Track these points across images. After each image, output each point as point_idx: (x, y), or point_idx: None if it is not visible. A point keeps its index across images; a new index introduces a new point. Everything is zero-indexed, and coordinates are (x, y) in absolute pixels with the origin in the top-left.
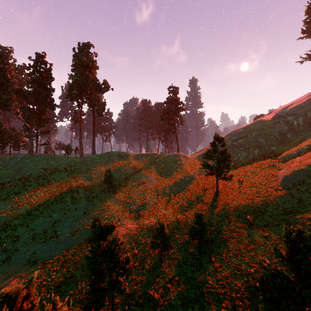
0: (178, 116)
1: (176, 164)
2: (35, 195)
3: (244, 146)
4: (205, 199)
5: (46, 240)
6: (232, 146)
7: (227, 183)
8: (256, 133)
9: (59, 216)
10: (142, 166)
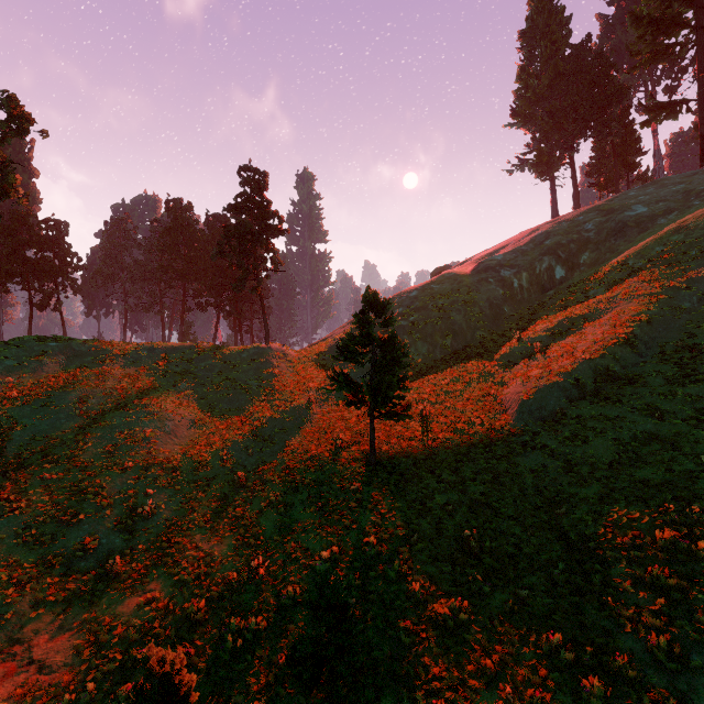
0: (267, 250)
1: (258, 376)
2: None
3: (423, 331)
4: (340, 482)
5: None
6: (397, 329)
7: (393, 426)
8: (445, 301)
9: None
10: (150, 385)
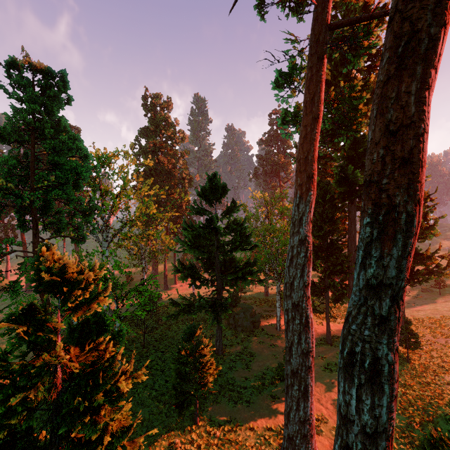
0: None
1: None
2: None
3: None
4: None
5: None
6: None
7: None
8: None
9: None
10: None
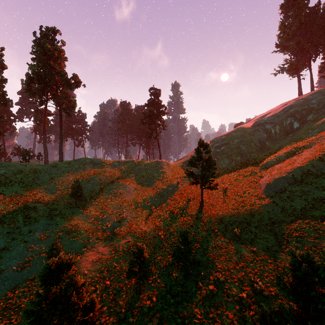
0: (160, 121)
1: (157, 172)
2: None
3: (227, 154)
4: (189, 211)
5: None
6: (215, 153)
7: (211, 192)
8: (238, 140)
9: (4, 243)
10: (120, 175)
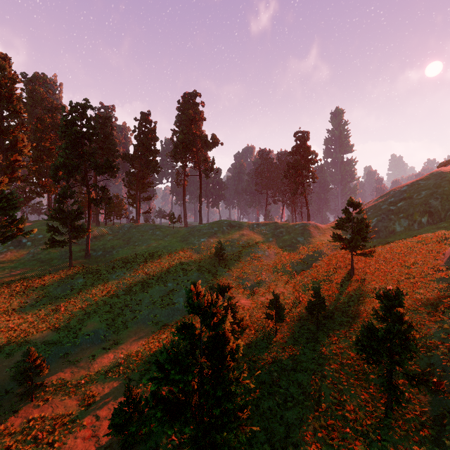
0: (309, 172)
1: (302, 236)
2: (148, 265)
3: (406, 212)
4: (335, 279)
5: (164, 306)
6: (387, 212)
7: (369, 262)
8: (427, 192)
9: (173, 286)
10: (258, 238)
